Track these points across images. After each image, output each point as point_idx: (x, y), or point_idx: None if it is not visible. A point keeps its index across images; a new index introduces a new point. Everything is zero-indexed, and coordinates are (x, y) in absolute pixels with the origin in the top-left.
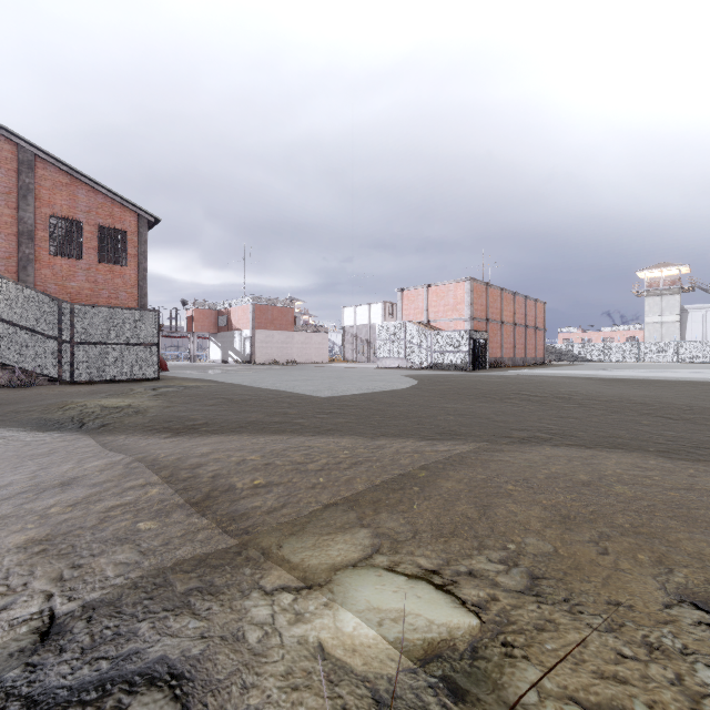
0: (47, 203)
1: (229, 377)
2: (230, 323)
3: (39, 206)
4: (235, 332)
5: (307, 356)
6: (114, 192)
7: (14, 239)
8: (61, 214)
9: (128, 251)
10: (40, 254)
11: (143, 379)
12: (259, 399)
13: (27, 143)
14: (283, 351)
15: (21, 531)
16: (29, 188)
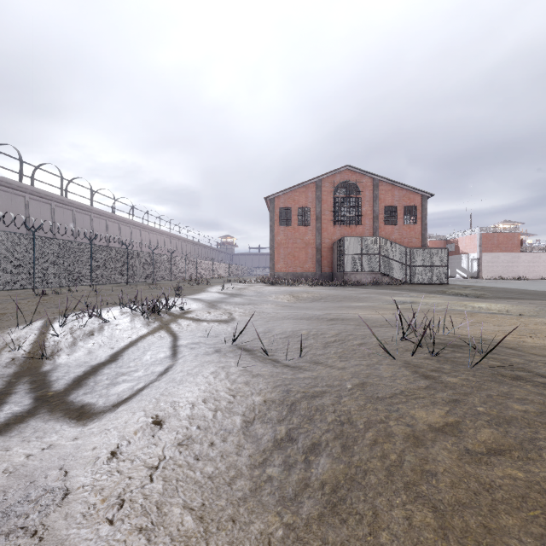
0: (382, 201)
1: (492, 285)
2: (457, 249)
3: (380, 203)
4: (462, 255)
5: (535, 273)
6: (411, 187)
7: (371, 220)
8: (388, 204)
9: (416, 216)
10: (380, 225)
11: (438, 284)
12: (543, 293)
13: (376, 176)
14: (508, 269)
15: (531, 305)
16: (376, 196)
